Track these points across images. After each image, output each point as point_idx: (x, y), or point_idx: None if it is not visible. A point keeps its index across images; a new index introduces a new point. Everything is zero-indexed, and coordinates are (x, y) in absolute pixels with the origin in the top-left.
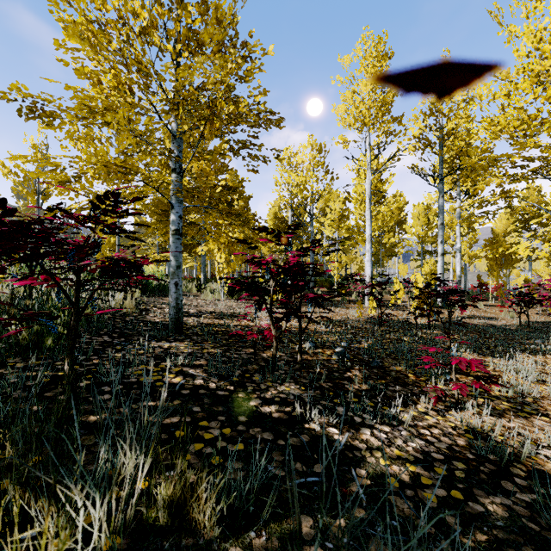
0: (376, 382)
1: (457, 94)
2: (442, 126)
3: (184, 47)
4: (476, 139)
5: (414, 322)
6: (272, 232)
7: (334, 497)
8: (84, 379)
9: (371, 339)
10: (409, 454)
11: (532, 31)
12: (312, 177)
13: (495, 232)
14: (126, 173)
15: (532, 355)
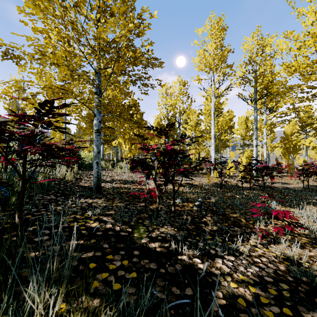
0: (222, 225)
1: (267, 49)
2: (256, 71)
3: (102, 16)
4: (279, 76)
5: (241, 186)
6: (156, 129)
7: (201, 316)
8: (33, 225)
9: (216, 196)
10: (249, 278)
11: (313, 10)
12: (179, 101)
13: (285, 133)
14: (65, 93)
15: (314, 206)
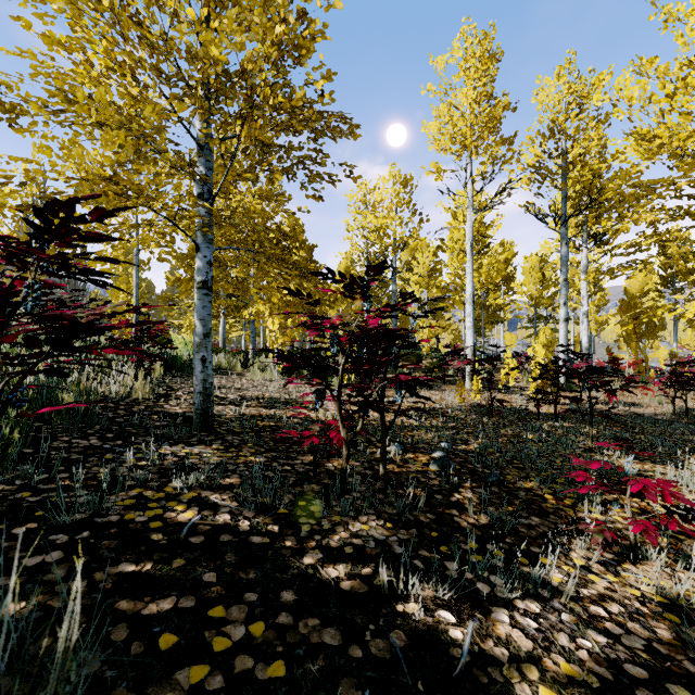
0: (500, 511)
1: (596, 98)
2: (565, 152)
3: (213, 13)
4: (622, 161)
5: (534, 410)
6: (341, 279)
7: None
8: (29, 519)
9: (481, 437)
10: (587, 670)
11: None
12: (394, 219)
13: (628, 291)
14: (123, 194)
15: None
